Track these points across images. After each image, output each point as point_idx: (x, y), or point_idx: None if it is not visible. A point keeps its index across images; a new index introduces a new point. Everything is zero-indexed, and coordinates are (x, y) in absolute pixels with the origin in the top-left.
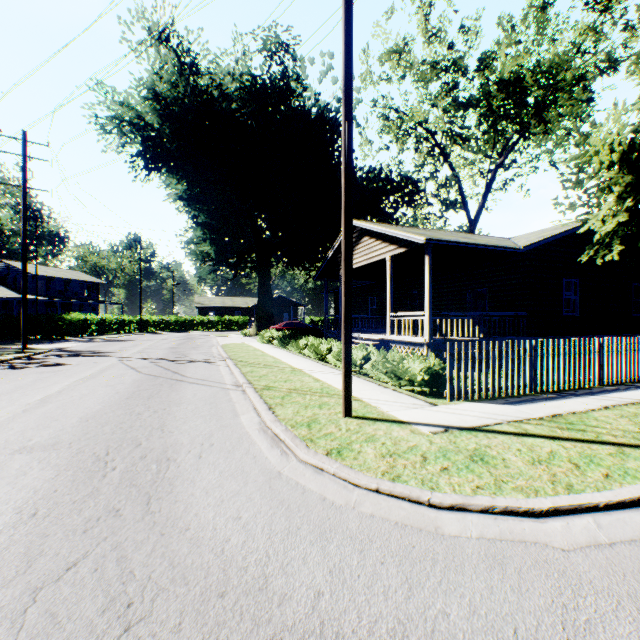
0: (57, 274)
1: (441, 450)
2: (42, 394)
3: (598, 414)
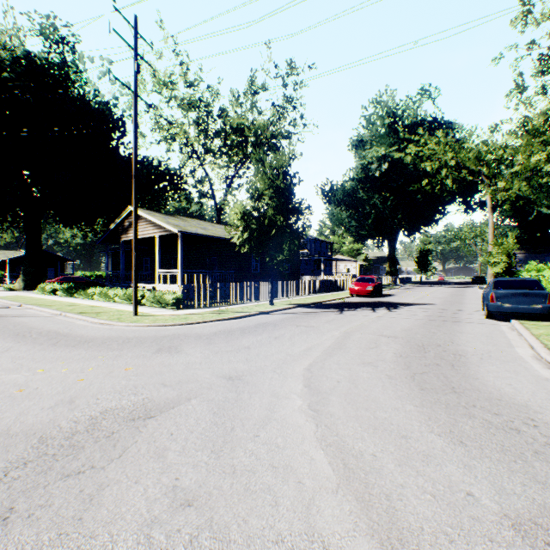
0: None
1: (173, 318)
2: None
3: (235, 308)
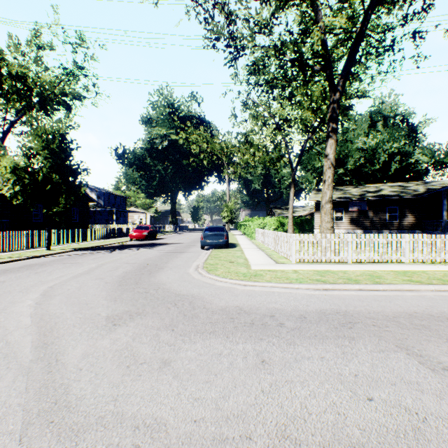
0: None
1: None
2: None
3: (5, 255)
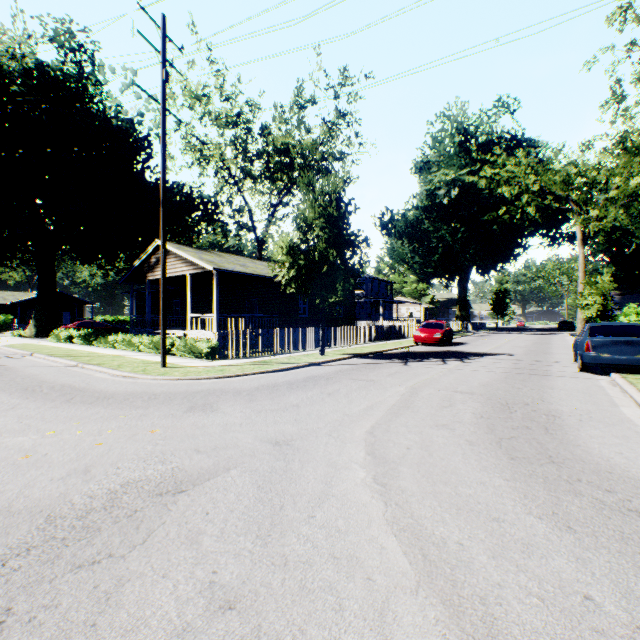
0: None
1: (208, 370)
2: None
3: (280, 358)
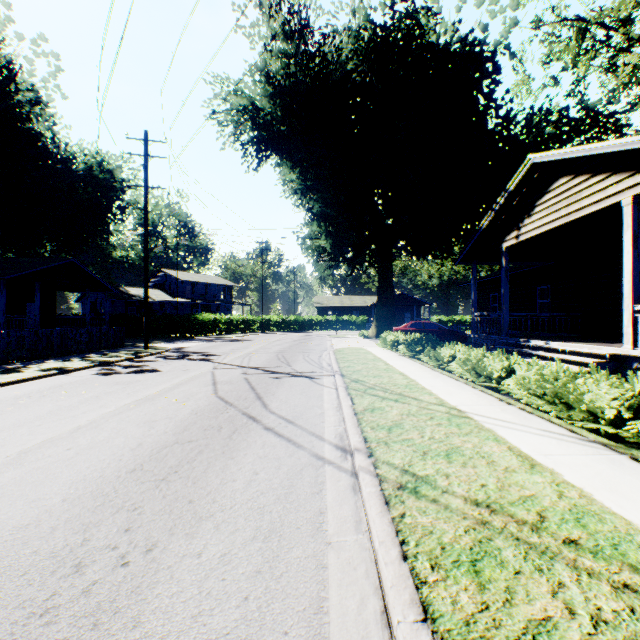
0: (200, 279)
1: None
2: (47, 434)
3: None
